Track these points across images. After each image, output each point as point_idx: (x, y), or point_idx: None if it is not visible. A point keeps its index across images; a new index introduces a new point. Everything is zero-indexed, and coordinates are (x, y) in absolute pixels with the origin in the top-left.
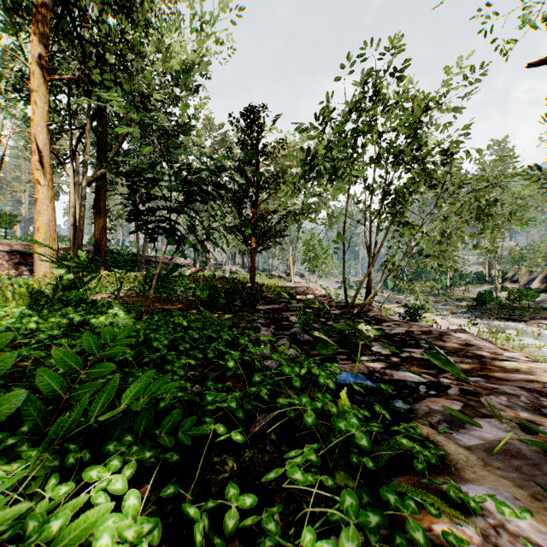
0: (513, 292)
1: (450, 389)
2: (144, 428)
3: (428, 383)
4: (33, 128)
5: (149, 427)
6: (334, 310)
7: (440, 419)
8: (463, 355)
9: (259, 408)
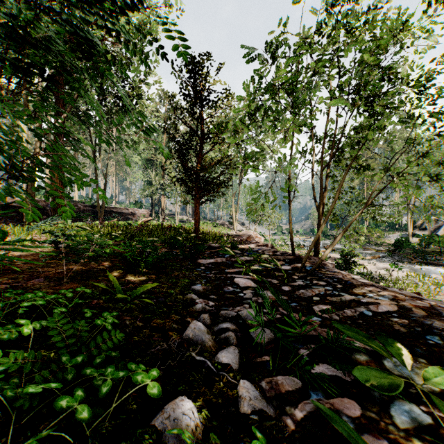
0: (424, 239)
1: None
2: None
3: None
4: None
5: None
6: (283, 265)
7: None
8: None
9: None
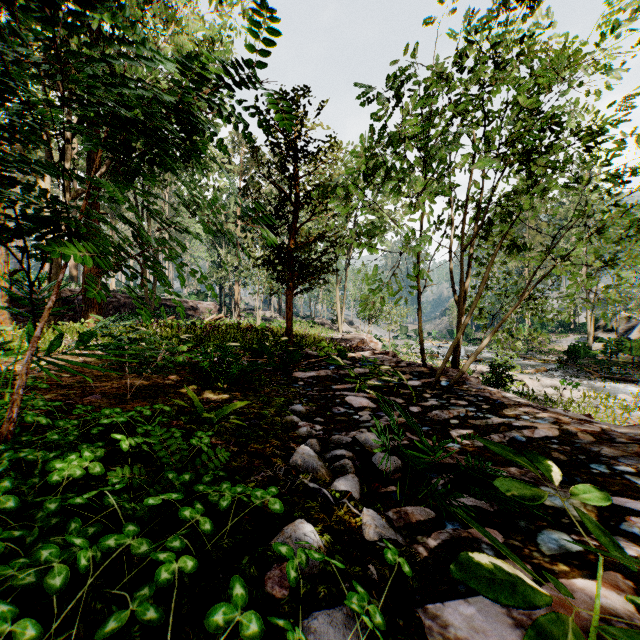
0: (610, 344)
1: None
2: None
3: None
4: None
5: None
6: (410, 380)
7: None
8: None
9: None
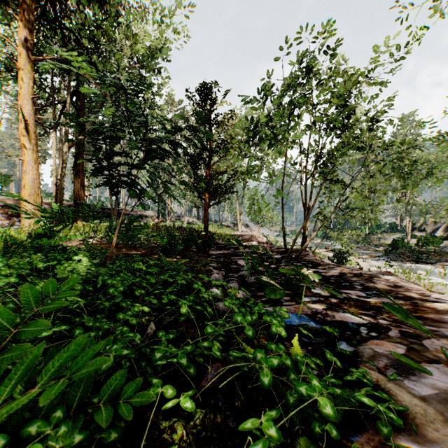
0: (421, 239)
1: (391, 331)
2: (81, 396)
3: (368, 324)
4: (20, 101)
5: (86, 395)
6: (275, 255)
7: (387, 363)
8: (394, 296)
9: (211, 356)
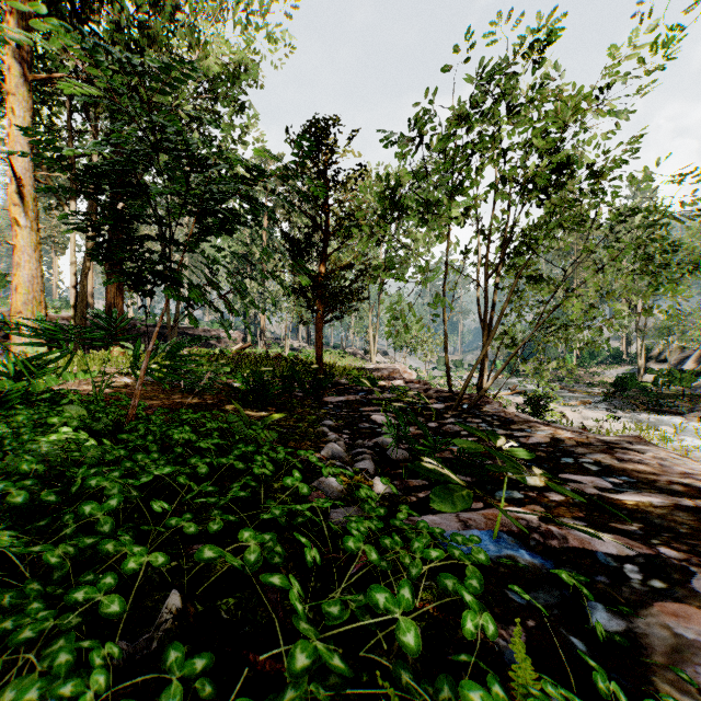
0: (661, 375)
1: (694, 578)
2: None
3: (640, 559)
4: (10, 146)
5: None
6: (435, 403)
7: None
8: (667, 488)
9: (311, 695)
